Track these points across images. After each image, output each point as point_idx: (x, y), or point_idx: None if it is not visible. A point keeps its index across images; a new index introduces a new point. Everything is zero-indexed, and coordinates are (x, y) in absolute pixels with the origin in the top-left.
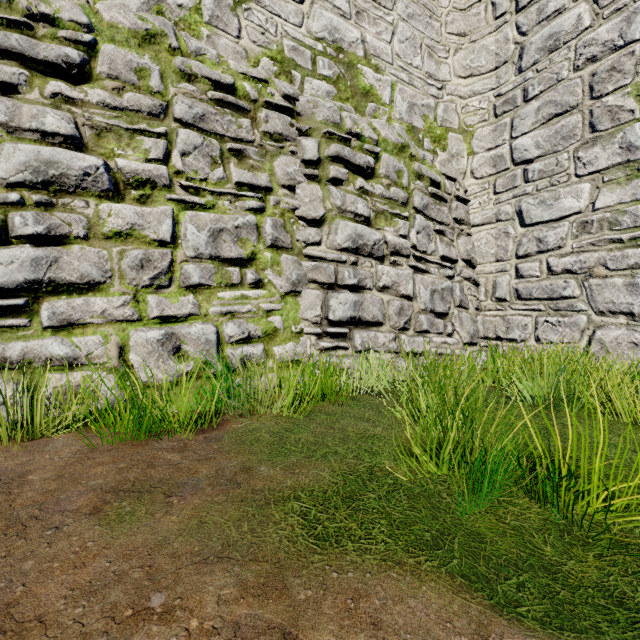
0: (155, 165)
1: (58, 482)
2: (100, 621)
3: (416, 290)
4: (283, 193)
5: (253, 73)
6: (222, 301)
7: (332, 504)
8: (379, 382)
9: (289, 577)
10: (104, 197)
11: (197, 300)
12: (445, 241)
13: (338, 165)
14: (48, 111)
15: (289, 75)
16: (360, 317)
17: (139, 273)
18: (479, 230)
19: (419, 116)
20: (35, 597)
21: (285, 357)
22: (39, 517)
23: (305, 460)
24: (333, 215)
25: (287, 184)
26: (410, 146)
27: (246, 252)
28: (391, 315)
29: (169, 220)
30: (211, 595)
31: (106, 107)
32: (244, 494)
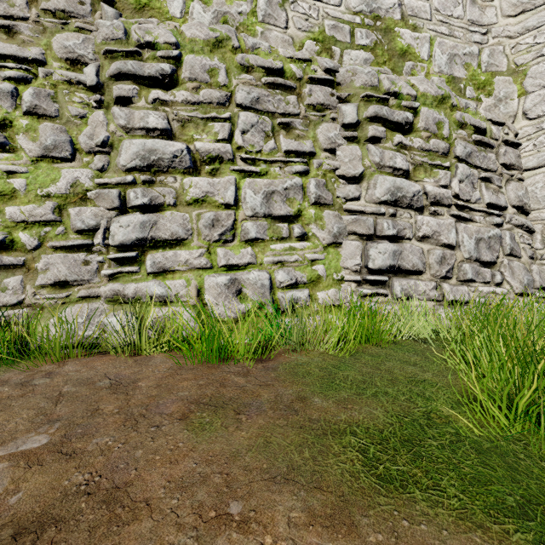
0: (222, 144)
1: (158, 390)
2: (190, 516)
3: (459, 239)
4: (325, 156)
5: (298, 55)
6: (274, 252)
7: (390, 445)
8: (423, 328)
9: (356, 514)
10: (186, 173)
11: (254, 251)
12: (491, 188)
13: (376, 124)
14: (150, 113)
15: (329, 51)
16: (399, 266)
17: (211, 231)
18: (533, 174)
19: (460, 66)
20: (143, 482)
21: (327, 301)
22: (146, 416)
23: (356, 397)
24: (371, 171)
25: (328, 148)
26: (451, 96)
27: (293, 210)
28: (432, 264)
29: (232, 187)
30: (281, 515)
31: (188, 104)
32: (302, 421)
